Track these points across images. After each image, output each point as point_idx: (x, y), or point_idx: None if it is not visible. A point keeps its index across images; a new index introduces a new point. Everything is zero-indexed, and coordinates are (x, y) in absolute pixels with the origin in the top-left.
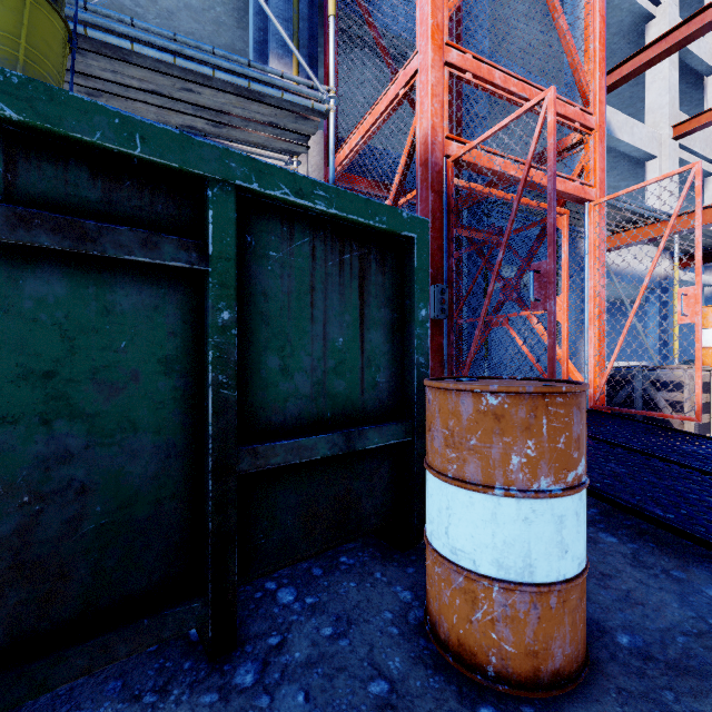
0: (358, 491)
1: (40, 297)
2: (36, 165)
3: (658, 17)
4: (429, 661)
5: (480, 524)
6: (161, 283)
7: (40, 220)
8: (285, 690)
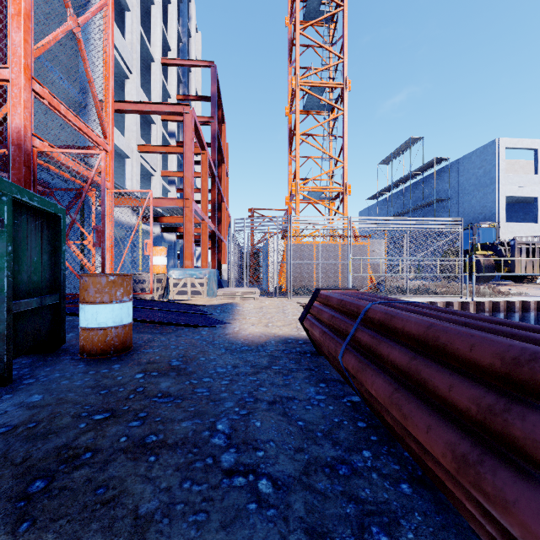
0: (41, 324)
1: None
2: None
3: (131, 80)
4: (92, 360)
5: (109, 313)
6: None
7: None
8: (50, 376)
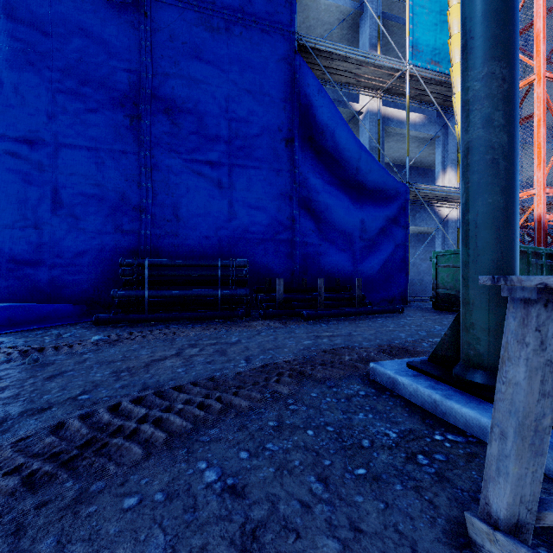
0: None
1: (546, 269)
2: (546, 255)
3: None
4: None
5: None
6: (550, 266)
7: (548, 261)
8: None
